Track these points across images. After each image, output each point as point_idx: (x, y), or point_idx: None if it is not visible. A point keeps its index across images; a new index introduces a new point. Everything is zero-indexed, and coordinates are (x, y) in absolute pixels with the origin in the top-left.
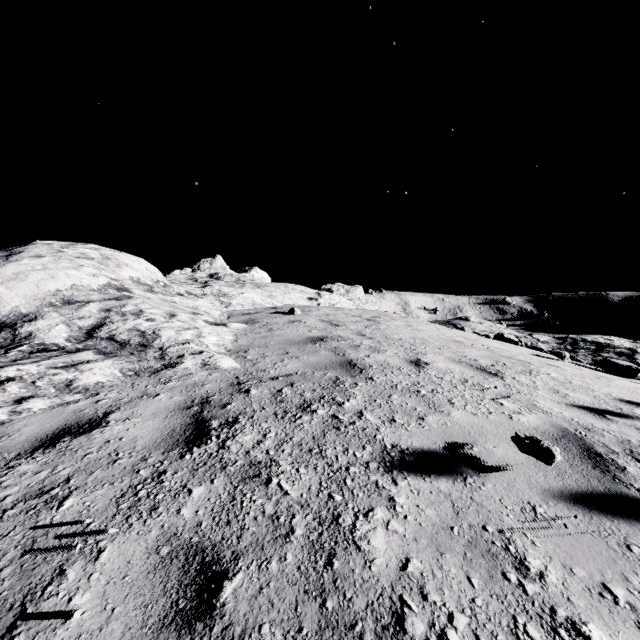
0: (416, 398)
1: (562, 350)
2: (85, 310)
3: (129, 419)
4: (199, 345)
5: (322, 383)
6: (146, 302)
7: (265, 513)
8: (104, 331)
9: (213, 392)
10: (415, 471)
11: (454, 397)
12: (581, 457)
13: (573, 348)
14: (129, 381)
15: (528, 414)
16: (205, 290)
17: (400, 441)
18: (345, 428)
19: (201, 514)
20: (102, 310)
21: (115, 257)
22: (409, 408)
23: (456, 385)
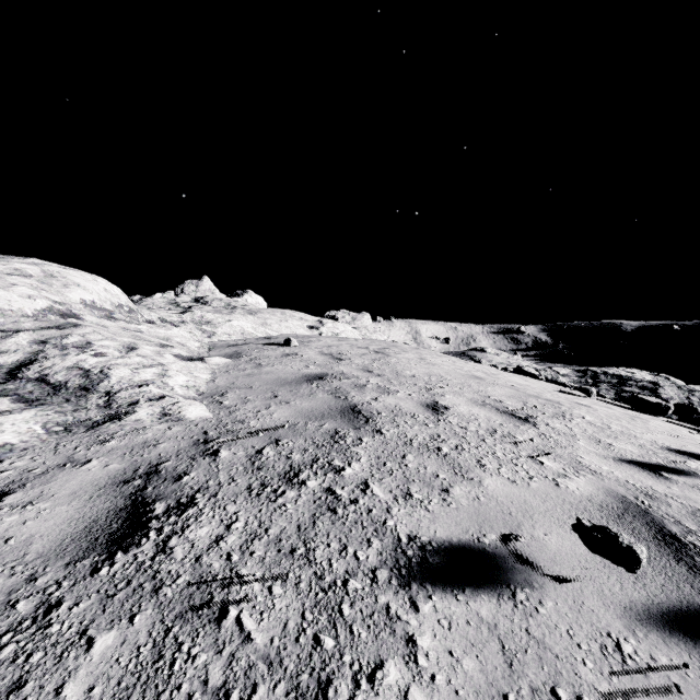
0: (437, 459)
1: (583, 384)
2: (11, 342)
3: (33, 504)
4: (161, 387)
5: (317, 439)
6: (98, 332)
7: (208, 685)
8: (33, 370)
9: (168, 455)
10: (443, 583)
11: (484, 456)
12: (656, 544)
13: (594, 382)
14: (53, 440)
15: (576, 477)
16: (184, 317)
17: (419, 529)
18: (344, 510)
19: (97, 695)
20: (35, 342)
21: (62, 275)
22: (429, 475)
23: (484, 437)
